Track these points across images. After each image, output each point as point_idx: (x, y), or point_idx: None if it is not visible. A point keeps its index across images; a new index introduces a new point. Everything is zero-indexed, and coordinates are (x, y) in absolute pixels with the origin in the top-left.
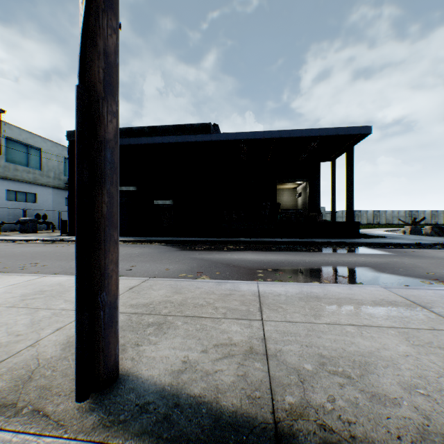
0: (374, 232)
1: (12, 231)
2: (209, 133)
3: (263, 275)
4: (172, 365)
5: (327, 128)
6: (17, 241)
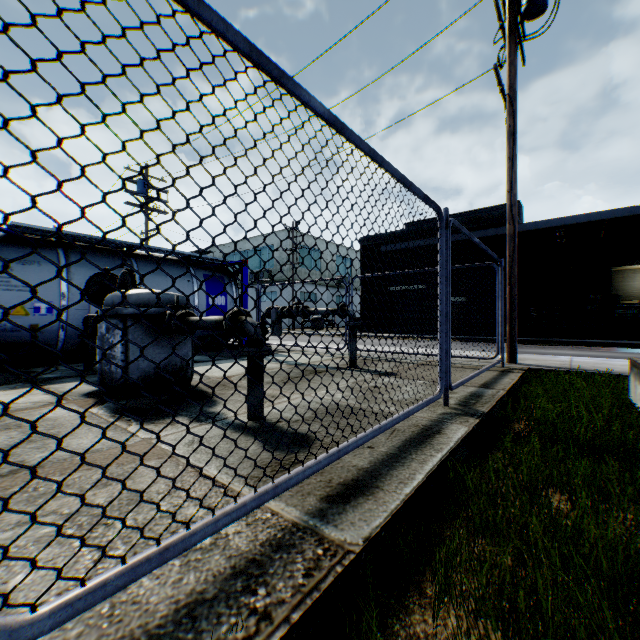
0: None
1: (306, 328)
2: None
3: None
4: (532, 363)
5: None
6: (330, 336)
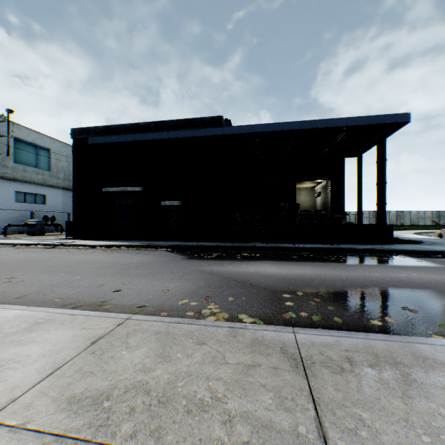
0: (404, 236)
1: (20, 233)
2: (220, 126)
3: (292, 303)
4: None
5: (356, 117)
6: (18, 245)
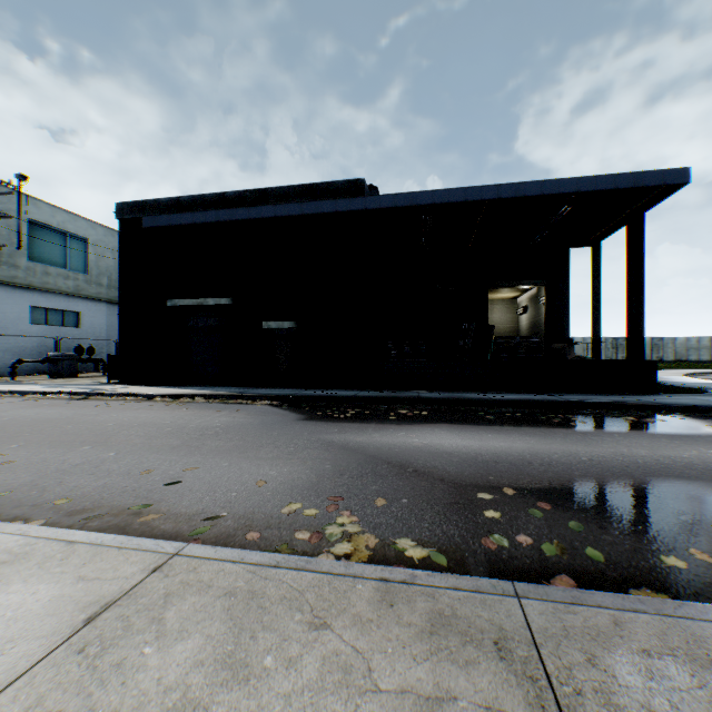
0: (670, 379)
1: (38, 374)
2: (360, 196)
3: (499, 514)
4: None
5: (593, 177)
6: (29, 395)
